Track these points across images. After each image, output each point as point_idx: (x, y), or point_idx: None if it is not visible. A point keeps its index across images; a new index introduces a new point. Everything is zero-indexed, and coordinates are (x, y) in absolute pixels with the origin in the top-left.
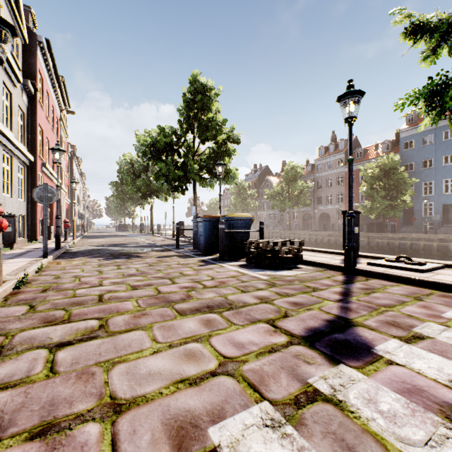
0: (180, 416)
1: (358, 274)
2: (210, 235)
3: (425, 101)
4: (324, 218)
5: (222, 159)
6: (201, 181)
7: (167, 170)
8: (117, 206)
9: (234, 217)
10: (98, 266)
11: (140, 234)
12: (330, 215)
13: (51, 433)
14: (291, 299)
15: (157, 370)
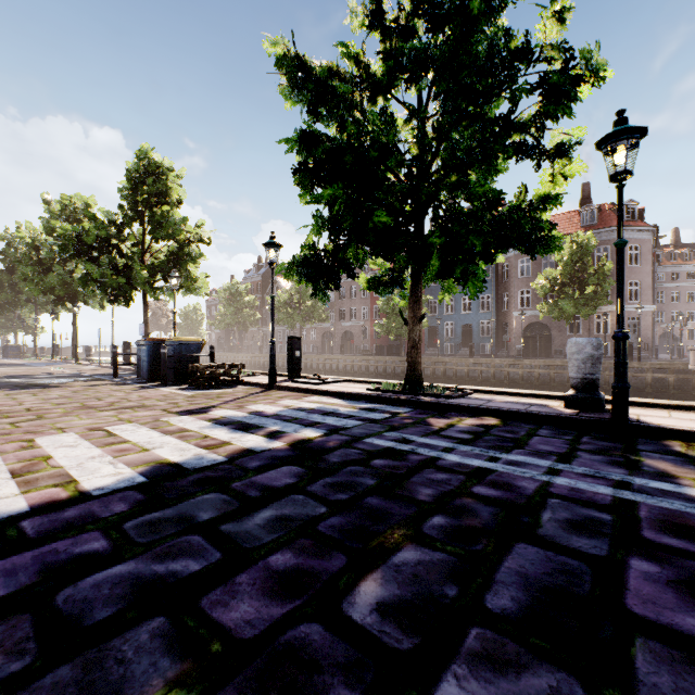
0: (93, 427)
1: (276, 389)
2: (155, 360)
3: (284, 273)
4: (348, 338)
5: (185, 263)
6: (153, 291)
7: (101, 274)
8: (1, 313)
9: (180, 341)
10: (7, 395)
11: (53, 361)
12: (355, 334)
13: (34, 433)
14: (194, 402)
15: (83, 423)
